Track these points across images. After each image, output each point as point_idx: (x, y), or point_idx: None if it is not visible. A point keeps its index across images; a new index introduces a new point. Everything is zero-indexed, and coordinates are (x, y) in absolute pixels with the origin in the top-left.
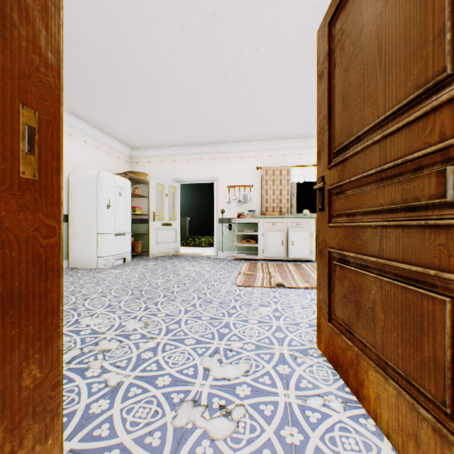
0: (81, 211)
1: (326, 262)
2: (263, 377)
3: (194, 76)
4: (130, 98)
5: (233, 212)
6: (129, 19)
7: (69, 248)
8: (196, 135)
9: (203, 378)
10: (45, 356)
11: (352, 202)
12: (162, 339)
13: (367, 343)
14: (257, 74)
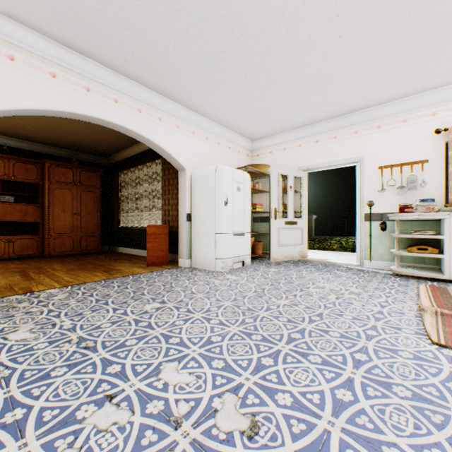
0: (201, 210)
1: None
2: None
3: None
4: (245, 69)
5: (389, 204)
6: None
7: (192, 247)
8: (331, 102)
9: None
10: None
11: None
12: None
13: None
14: None
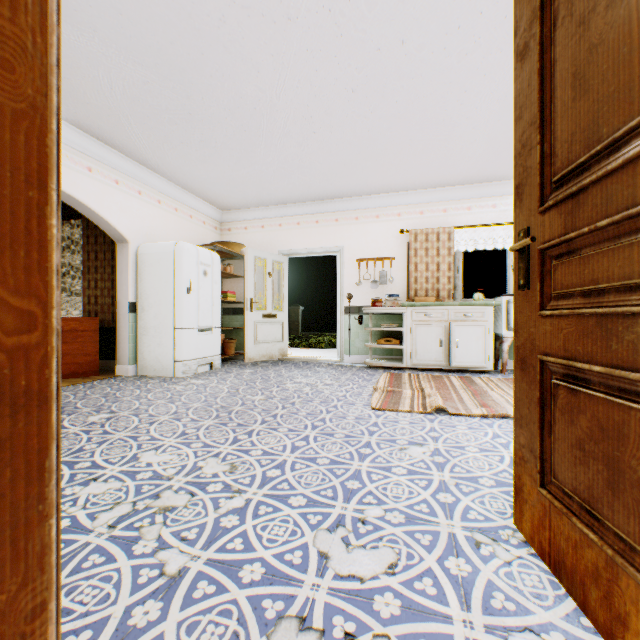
0: (153, 298)
1: (535, 379)
2: (422, 579)
3: (307, 94)
4: (217, 136)
5: (365, 297)
6: (211, 12)
7: (138, 349)
8: (311, 185)
9: (318, 573)
10: (10, 559)
11: (597, 269)
12: (255, 494)
13: (638, 546)
14: (402, 84)
